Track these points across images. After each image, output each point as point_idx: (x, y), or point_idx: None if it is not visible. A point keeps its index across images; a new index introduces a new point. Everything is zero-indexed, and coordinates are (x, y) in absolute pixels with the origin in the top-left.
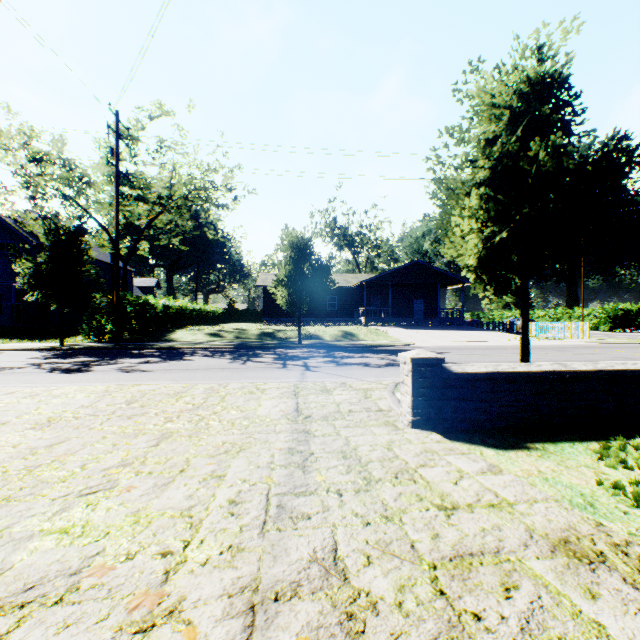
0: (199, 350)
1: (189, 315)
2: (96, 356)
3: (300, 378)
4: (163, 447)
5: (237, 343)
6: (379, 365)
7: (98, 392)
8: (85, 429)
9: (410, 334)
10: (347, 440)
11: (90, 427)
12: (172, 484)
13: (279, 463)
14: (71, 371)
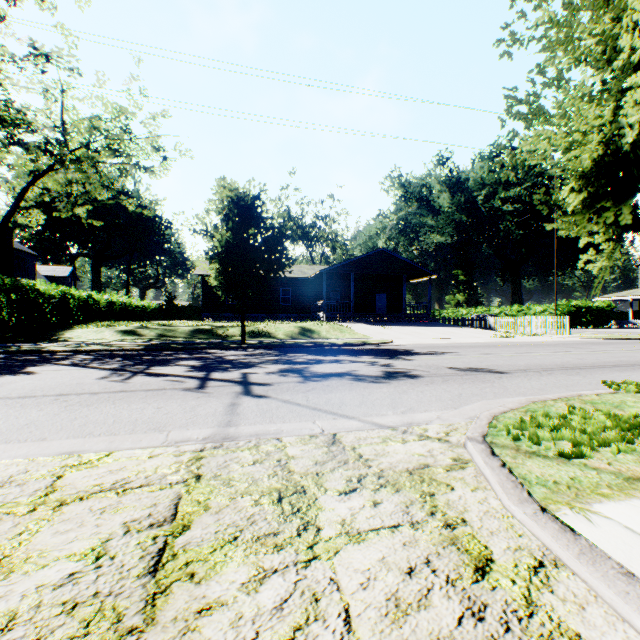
0: (81, 354)
1: (106, 309)
2: None
3: (222, 423)
4: None
5: (153, 343)
6: (376, 377)
7: None
8: None
9: (379, 330)
10: None
11: None
12: None
13: None
14: None
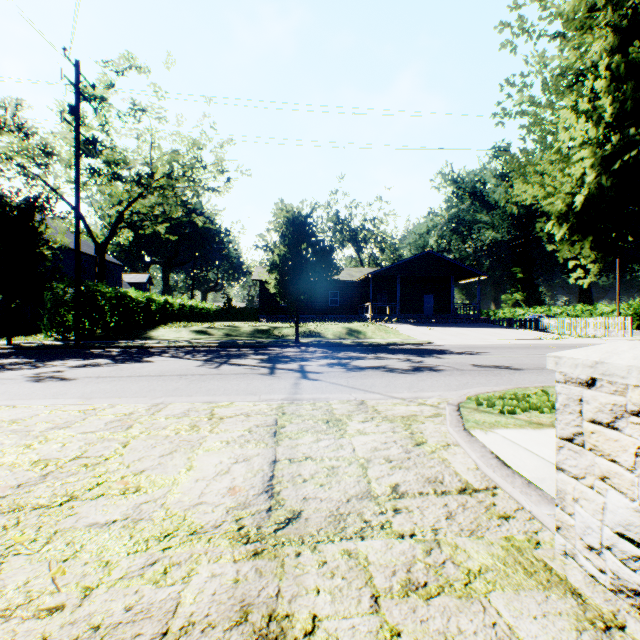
0: (173, 349)
1: (179, 312)
2: (33, 357)
3: (291, 392)
4: None
5: (223, 341)
6: (405, 370)
7: None
8: None
9: (424, 331)
10: None
11: None
12: None
13: None
14: None
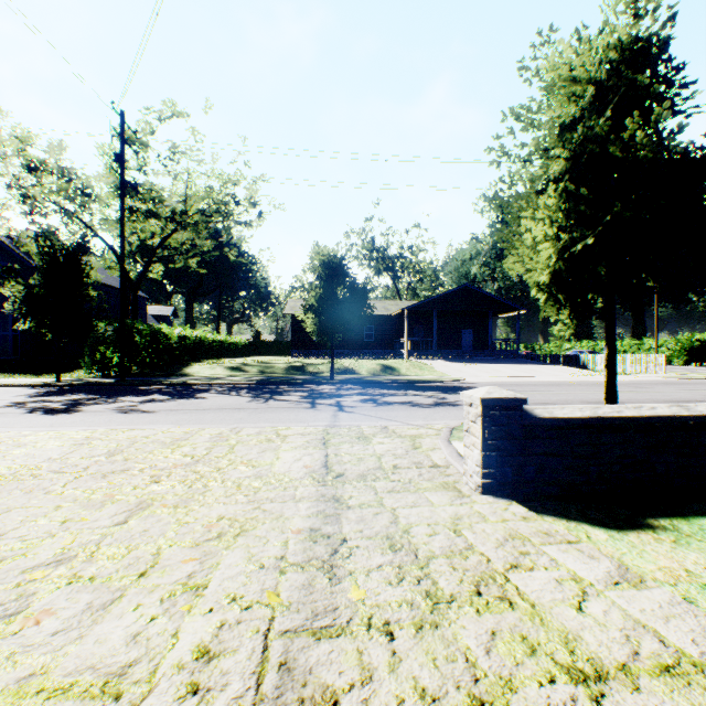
0: (216, 386)
1: (208, 347)
2: (94, 393)
3: (331, 421)
4: (131, 526)
5: (260, 378)
6: (427, 405)
7: (76, 439)
8: (39, 493)
9: (459, 368)
10: (394, 515)
11: (47, 490)
12: (115, 606)
13: (293, 560)
14: (56, 412)
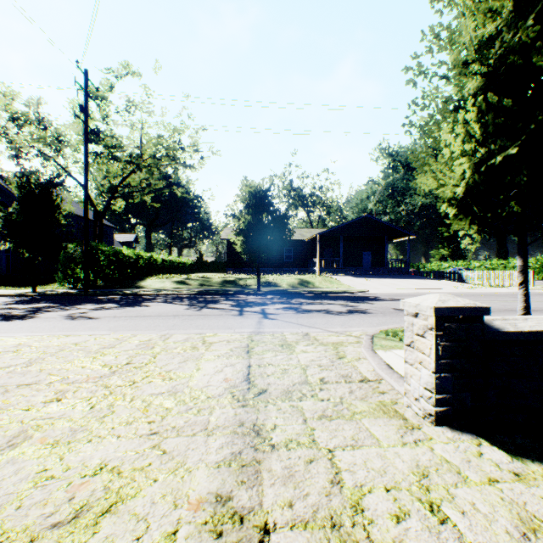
0: (161, 296)
1: (161, 265)
2: (57, 302)
3: (256, 327)
4: None
5: (200, 290)
6: (341, 312)
7: (6, 346)
8: None
9: (361, 282)
10: (333, 465)
11: None
12: None
13: None
14: (13, 318)
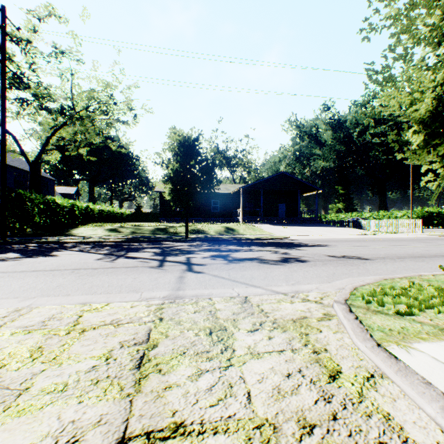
0: (84, 244)
1: (98, 215)
2: None
3: (174, 288)
4: None
5: (129, 237)
6: (276, 261)
7: None
8: None
9: (280, 229)
10: None
11: None
12: None
13: None
14: None
